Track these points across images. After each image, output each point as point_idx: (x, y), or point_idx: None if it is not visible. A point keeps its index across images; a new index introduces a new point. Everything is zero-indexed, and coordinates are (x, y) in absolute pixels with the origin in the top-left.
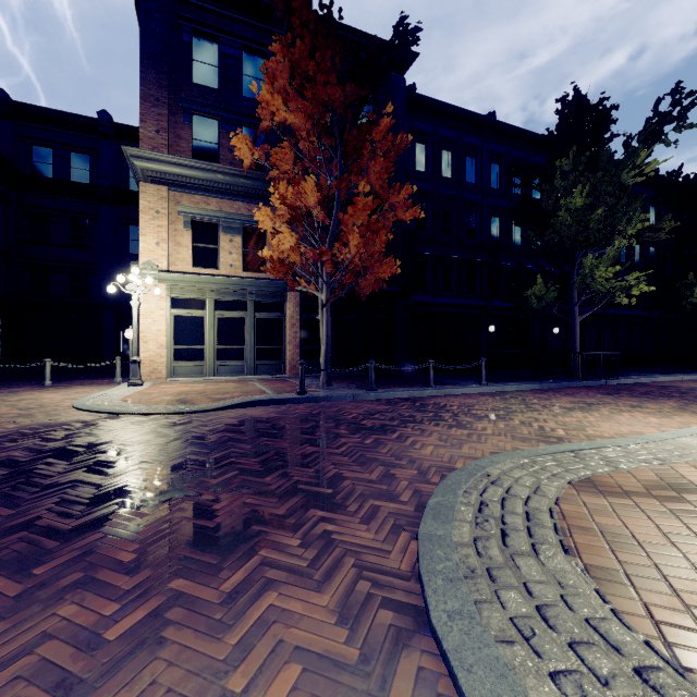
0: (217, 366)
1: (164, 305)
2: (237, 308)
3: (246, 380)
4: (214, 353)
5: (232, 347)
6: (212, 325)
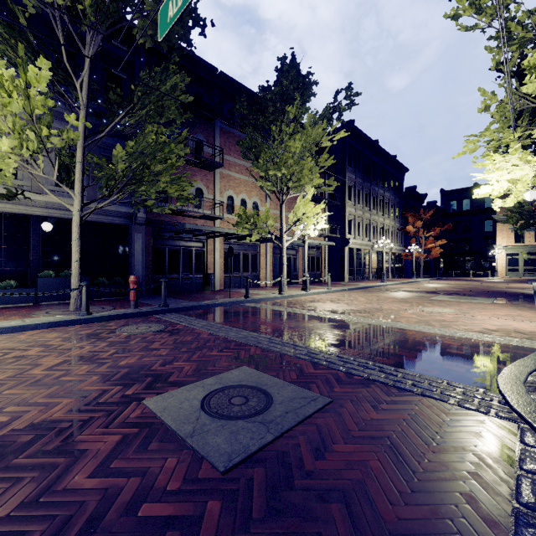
0: (523, 274)
1: (504, 256)
2: (532, 255)
3: (535, 278)
4: (522, 269)
5: (530, 268)
6: (521, 261)
